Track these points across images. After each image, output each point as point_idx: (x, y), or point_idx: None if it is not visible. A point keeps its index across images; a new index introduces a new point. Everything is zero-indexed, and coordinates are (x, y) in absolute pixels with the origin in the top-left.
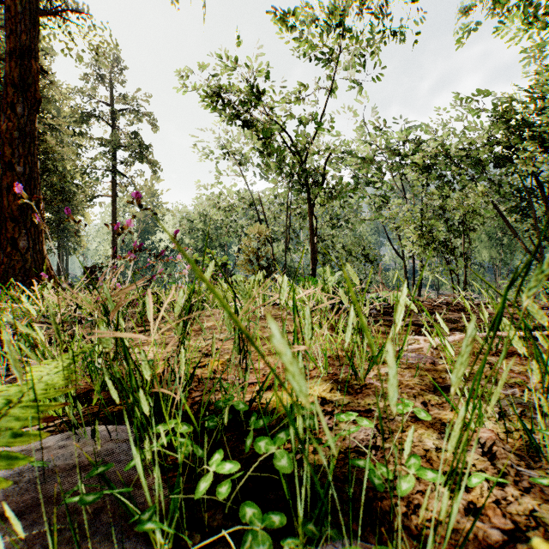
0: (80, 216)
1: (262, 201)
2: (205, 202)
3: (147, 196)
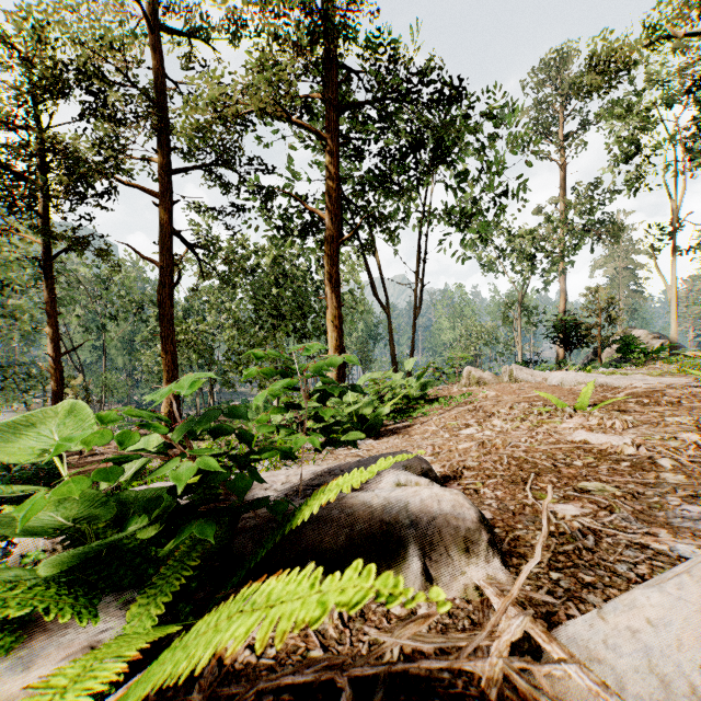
0: None
1: None
2: None
3: None
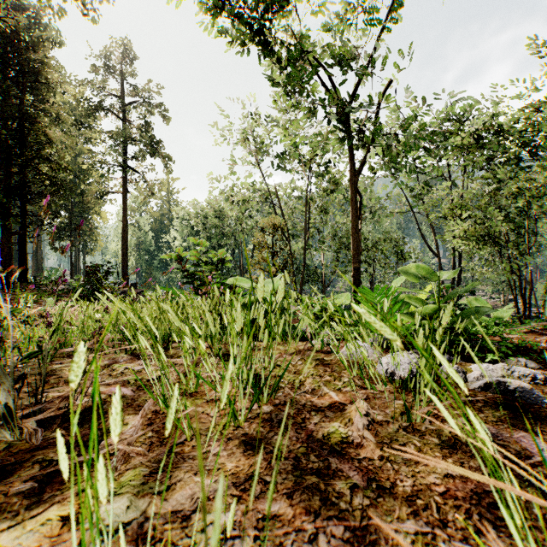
0: (96, 215)
1: (279, 194)
2: (219, 197)
3: (160, 192)
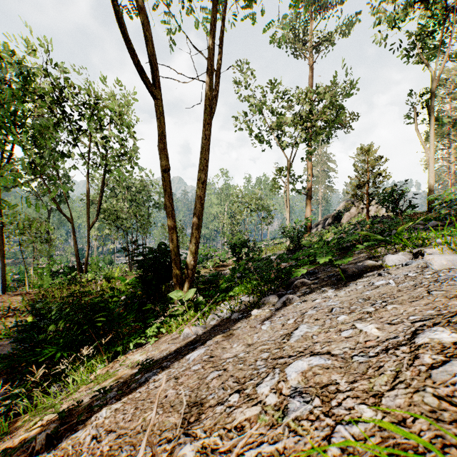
0: None
1: None
2: None
3: None
